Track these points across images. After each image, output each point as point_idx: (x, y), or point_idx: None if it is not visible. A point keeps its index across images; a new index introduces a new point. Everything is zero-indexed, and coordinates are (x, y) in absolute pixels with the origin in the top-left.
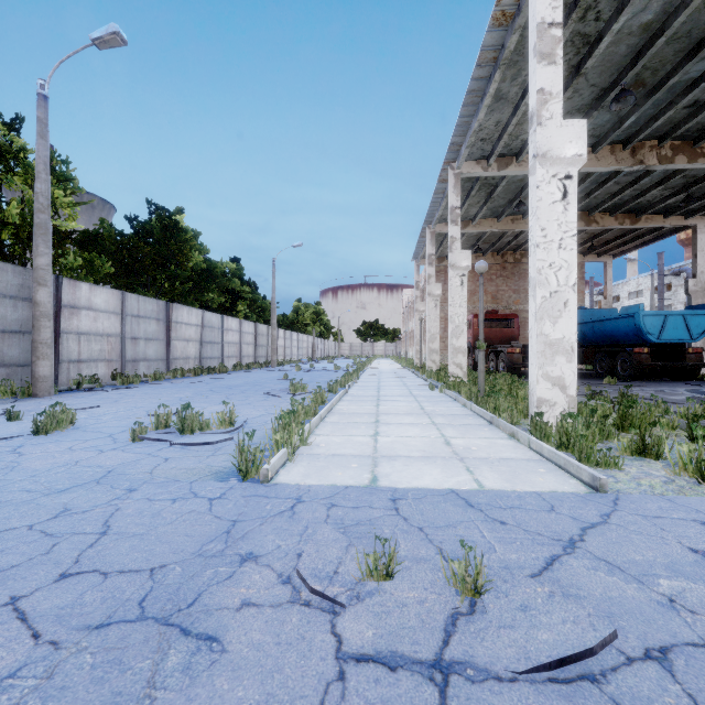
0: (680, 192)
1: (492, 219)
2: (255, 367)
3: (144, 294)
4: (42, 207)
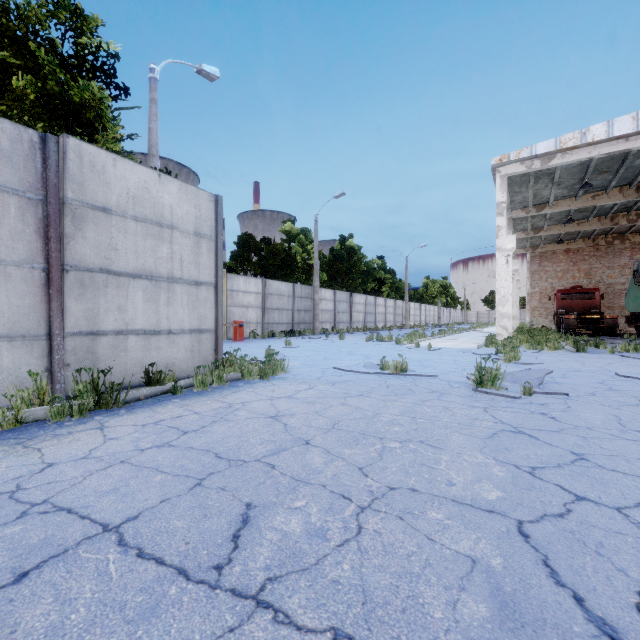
0: None
1: (560, 225)
2: (394, 328)
3: (338, 288)
4: (316, 263)
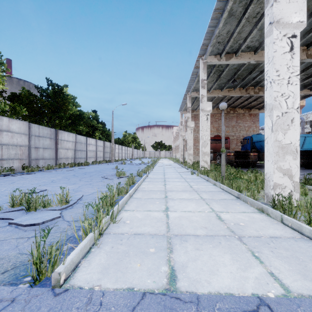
0: (311, 76)
1: (219, 90)
2: (103, 162)
3: (45, 126)
4: None
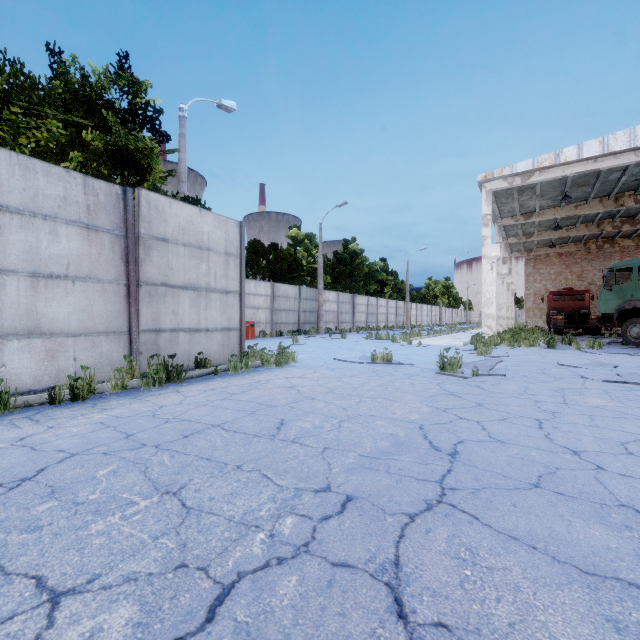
0: None
1: (550, 231)
2: (395, 328)
3: (341, 290)
4: (321, 267)
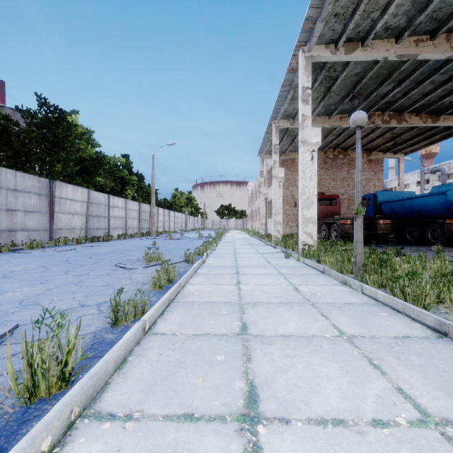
0: None
1: (325, 117)
2: (137, 236)
3: (34, 174)
4: None
